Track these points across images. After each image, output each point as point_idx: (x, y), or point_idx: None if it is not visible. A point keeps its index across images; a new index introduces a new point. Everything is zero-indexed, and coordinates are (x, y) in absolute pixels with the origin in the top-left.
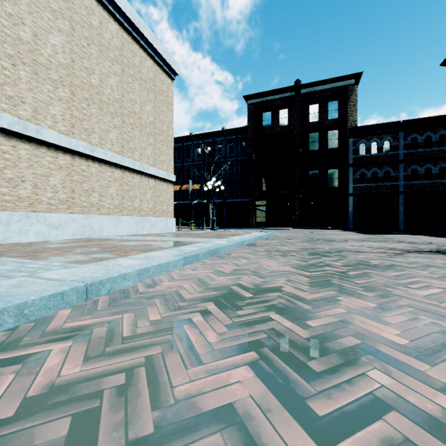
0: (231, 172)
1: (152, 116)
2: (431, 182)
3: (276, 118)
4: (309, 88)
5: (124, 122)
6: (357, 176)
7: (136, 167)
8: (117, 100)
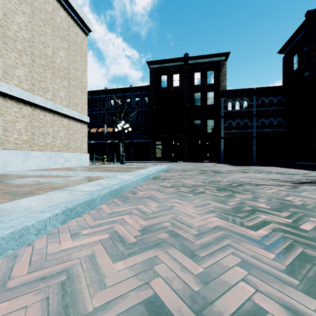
0: (137, 119)
1: (66, 62)
2: (273, 130)
3: (170, 80)
4: (194, 60)
5: (34, 62)
6: (226, 125)
7: (48, 106)
8: (26, 38)
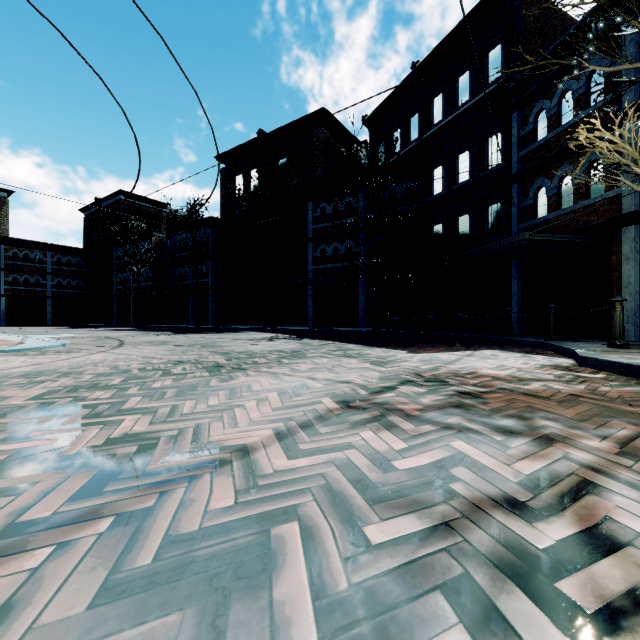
0: None
1: None
2: (71, 291)
3: None
4: None
5: None
6: (10, 279)
7: None
8: None
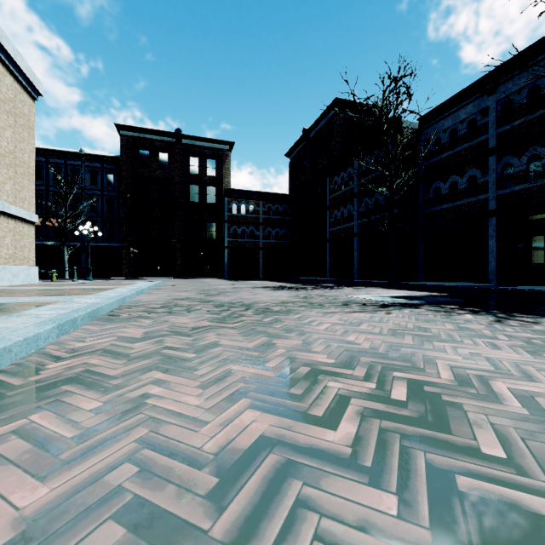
0: (93, 208)
1: (13, 144)
2: (279, 242)
3: (155, 160)
4: (190, 140)
5: None
6: (231, 232)
7: None
8: None
